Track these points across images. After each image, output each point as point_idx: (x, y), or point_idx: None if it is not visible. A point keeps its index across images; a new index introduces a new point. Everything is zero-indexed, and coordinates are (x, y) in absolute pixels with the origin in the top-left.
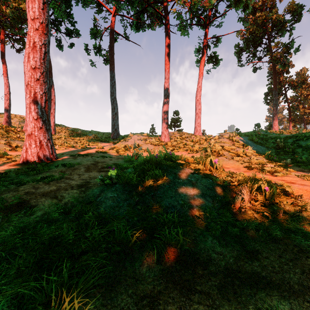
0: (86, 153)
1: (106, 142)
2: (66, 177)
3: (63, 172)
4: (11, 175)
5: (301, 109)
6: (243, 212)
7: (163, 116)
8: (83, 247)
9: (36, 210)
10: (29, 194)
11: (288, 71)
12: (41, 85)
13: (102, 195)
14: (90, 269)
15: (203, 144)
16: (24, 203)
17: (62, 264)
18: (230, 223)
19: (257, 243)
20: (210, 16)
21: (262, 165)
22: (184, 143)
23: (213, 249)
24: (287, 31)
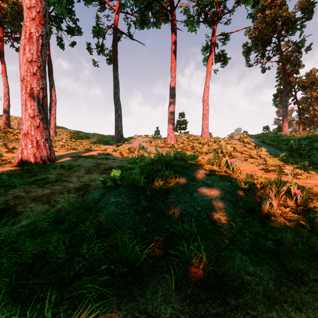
0: (87, 155)
1: (109, 144)
2: (63, 179)
3: (61, 174)
4: (3, 177)
5: (311, 111)
6: (272, 221)
7: (169, 117)
8: (77, 268)
9: (21, 219)
10: (18, 198)
11: (298, 72)
12: (38, 80)
13: (104, 200)
14: (85, 301)
15: (212, 146)
16: (10, 209)
17: (46, 294)
18: (259, 234)
19: (298, 261)
20: (218, 12)
21: (279, 167)
22: (191, 145)
23: (244, 268)
24: (298, 29)
